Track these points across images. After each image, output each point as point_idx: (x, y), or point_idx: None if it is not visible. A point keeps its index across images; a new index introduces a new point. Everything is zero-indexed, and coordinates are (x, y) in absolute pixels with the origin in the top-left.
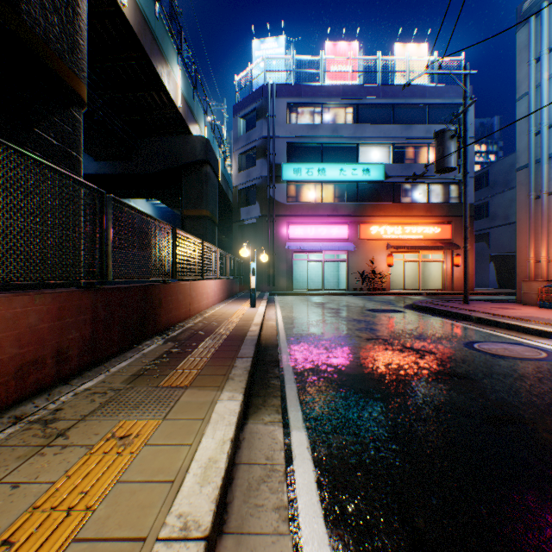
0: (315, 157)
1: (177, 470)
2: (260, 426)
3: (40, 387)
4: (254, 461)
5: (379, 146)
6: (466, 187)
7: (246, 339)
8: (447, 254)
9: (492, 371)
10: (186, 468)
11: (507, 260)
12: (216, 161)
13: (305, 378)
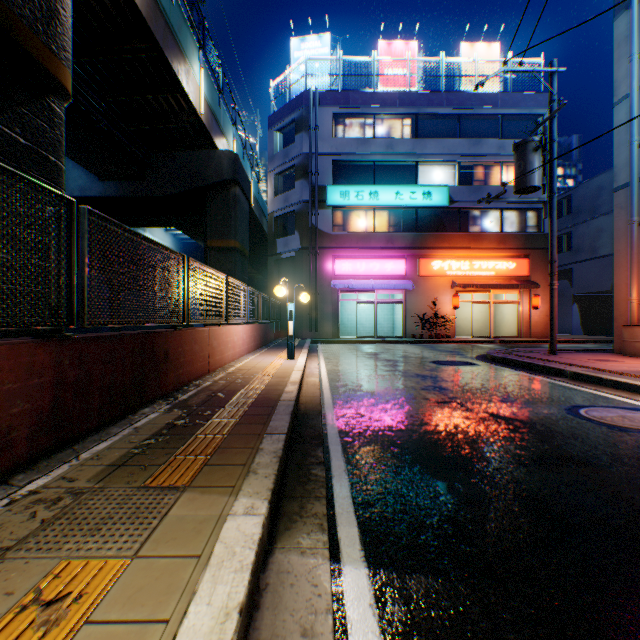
0: (366, 178)
1: None
2: (294, 558)
3: None
4: (282, 639)
5: (442, 164)
6: (552, 211)
7: (279, 404)
8: (523, 294)
9: (618, 452)
10: None
11: (594, 301)
12: (248, 182)
13: (360, 464)
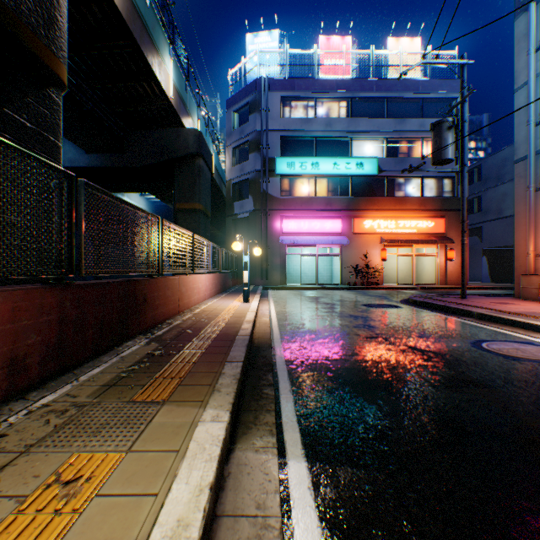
0: (308, 151)
1: None
2: (250, 454)
3: None
4: (241, 511)
5: (372, 140)
6: (463, 179)
7: (237, 339)
8: (440, 248)
9: (510, 376)
10: None
11: (500, 254)
12: (210, 155)
13: (302, 385)
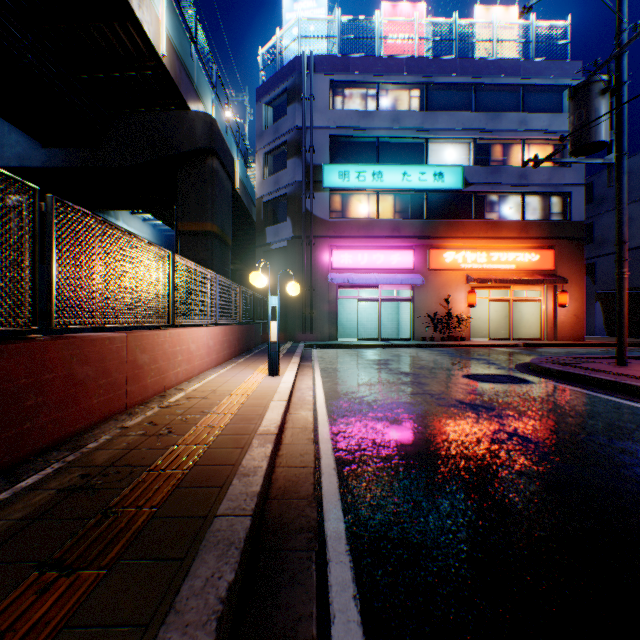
0: (368, 157)
1: None
2: None
3: None
4: None
5: (455, 142)
6: (622, 176)
7: (203, 544)
8: (547, 291)
9: None
10: None
11: None
12: (229, 156)
13: None
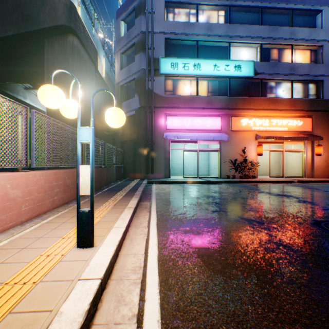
0: (190, 55)
1: None
2: None
3: None
4: None
5: (247, 46)
6: None
7: None
8: (307, 145)
9: None
10: None
11: None
12: (91, 44)
13: None
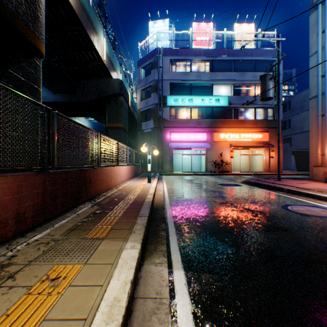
0: (186, 92)
1: (89, 309)
2: (152, 267)
3: (3, 239)
4: (148, 295)
5: (225, 85)
6: (279, 109)
7: (144, 204)
8: (266, 150)
9: (302, 225)
10: (97, 307)
11: (302, 154)
12: (127, 94)
13: (182, 230)
